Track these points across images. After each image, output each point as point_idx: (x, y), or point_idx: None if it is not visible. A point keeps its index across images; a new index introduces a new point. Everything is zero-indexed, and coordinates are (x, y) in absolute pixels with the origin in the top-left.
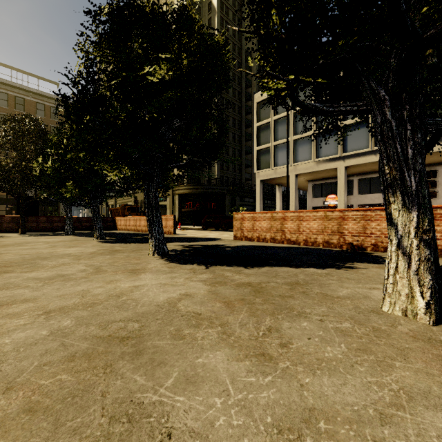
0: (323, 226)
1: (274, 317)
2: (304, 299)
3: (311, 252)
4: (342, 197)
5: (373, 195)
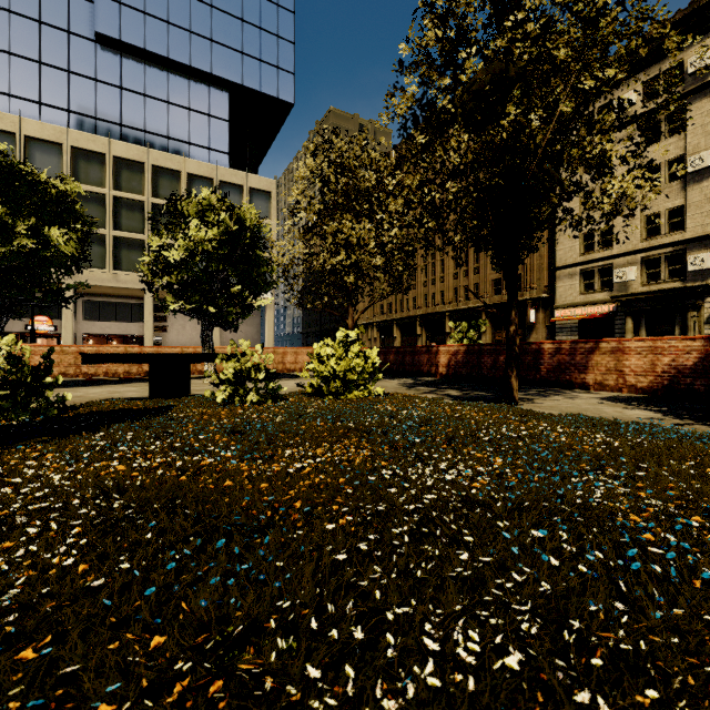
0: None
1: None
2: None
3: None
4: (70, 324)
5: (104, 323)
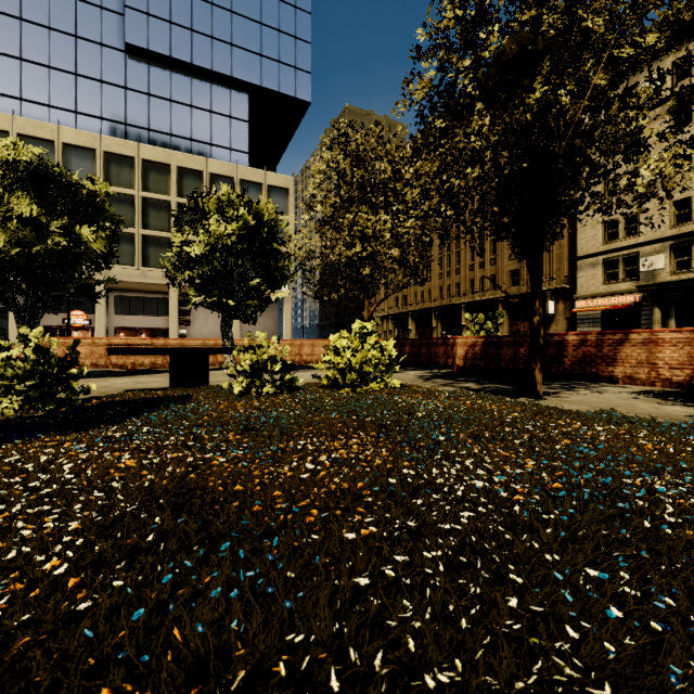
0: None
1: None
2: None
3: None
4: (102, 318)
5: (133, 317)
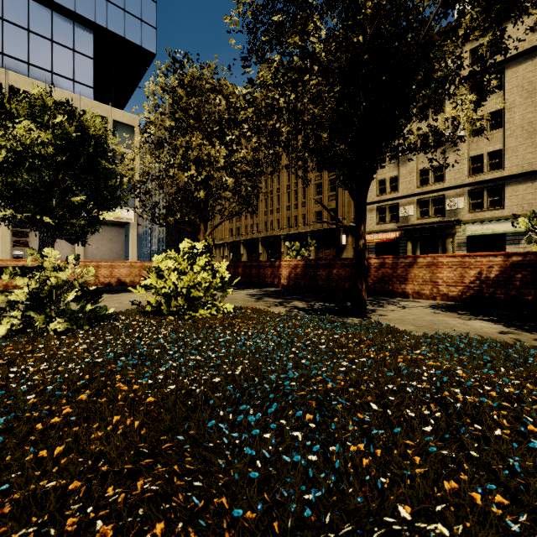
0: None
1: None
2: None
3: None
4: None
5: None
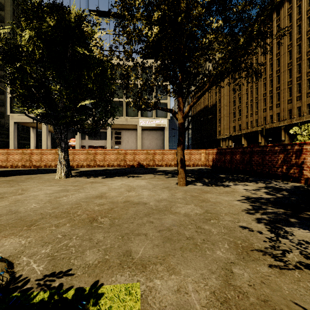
0: (55, 157)
1: (17, 183)
2: (31, 180)
3: (46, 170)
4: (78, 141)
5: (96, 140)
